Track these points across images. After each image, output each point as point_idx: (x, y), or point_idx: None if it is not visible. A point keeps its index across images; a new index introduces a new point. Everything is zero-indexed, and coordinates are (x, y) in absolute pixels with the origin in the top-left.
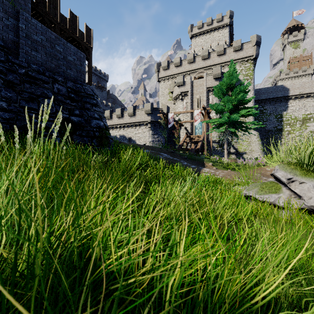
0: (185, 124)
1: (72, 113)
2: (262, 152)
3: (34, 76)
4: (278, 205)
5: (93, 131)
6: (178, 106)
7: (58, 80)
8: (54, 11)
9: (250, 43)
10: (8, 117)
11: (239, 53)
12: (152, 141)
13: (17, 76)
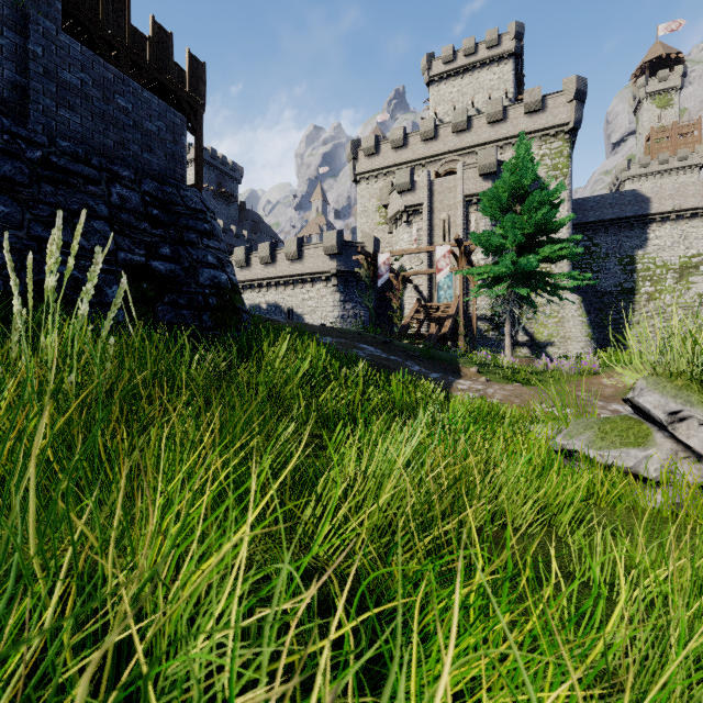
0: (415, 278)
1: (154, 252)
2: (590, 341)
3: (64, 167)
4: (646, 477)
5: (203, 294)
6: (400, 238)
7: (122, 176)
8: (117, 19)
9: (562, 96)
10: (1, 262)
11: (537, 118)
12: (341, 317)
13: (23, 167)
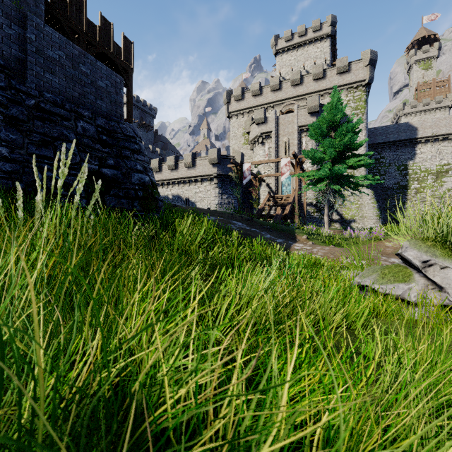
0: (267, 179)
1: (104, 163)
2: (379, 219)
3: (49, 110)
4: (409, 300)
5: (134, 189)
6: (257, 153)
7: (84, 115)
8: (78, 15)
9: (361, 62)
10: (10, 169)
11: (345, 77)
12: (220, 204)
13: (23, 110)
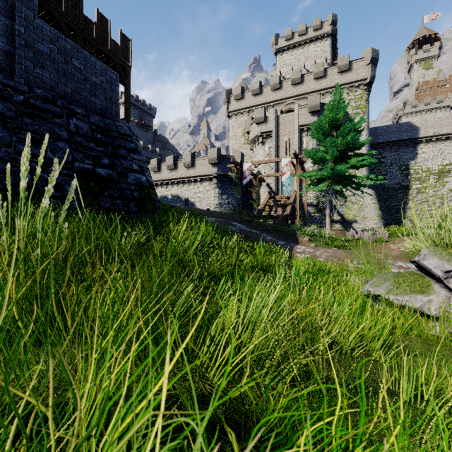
0: (267, 179)
1: (98, 162)
2: (380, 220)
3: (39, 106)
4: (428, 314)
5: (130, 190)
6: (258, 153)
7: (77, 112)
8: (74, 11)
9: (362, 61)
10: None
11: (346, 76)
12: (220, 204)
13: (11, 106)
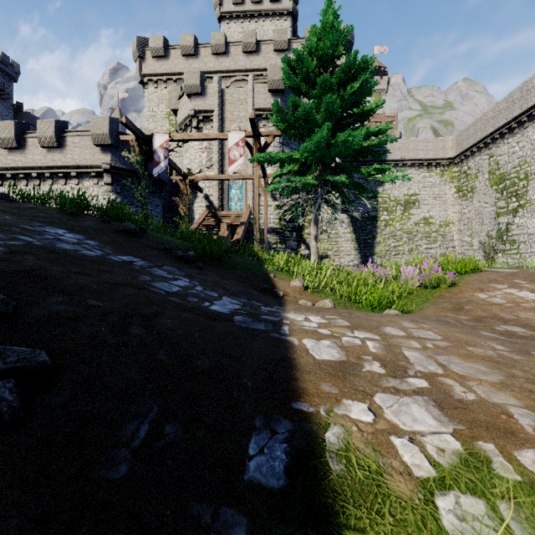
0: (205, 187)
1: None
2: (357, 255)
3: None
4: None
5: None
6: (190, 145)
7: None
8: None
9: None
10: None
11: None
12: None
13: None
